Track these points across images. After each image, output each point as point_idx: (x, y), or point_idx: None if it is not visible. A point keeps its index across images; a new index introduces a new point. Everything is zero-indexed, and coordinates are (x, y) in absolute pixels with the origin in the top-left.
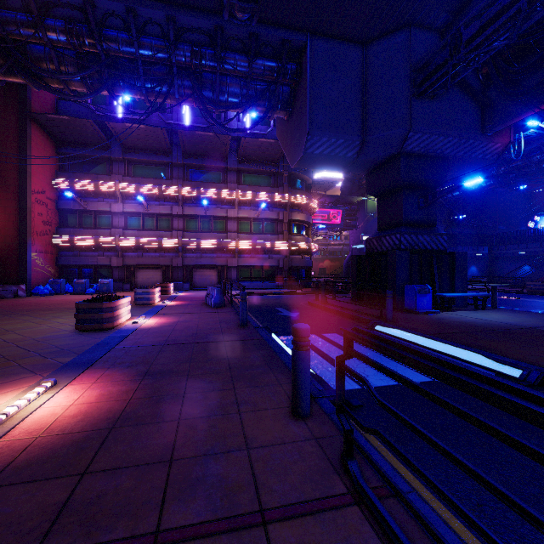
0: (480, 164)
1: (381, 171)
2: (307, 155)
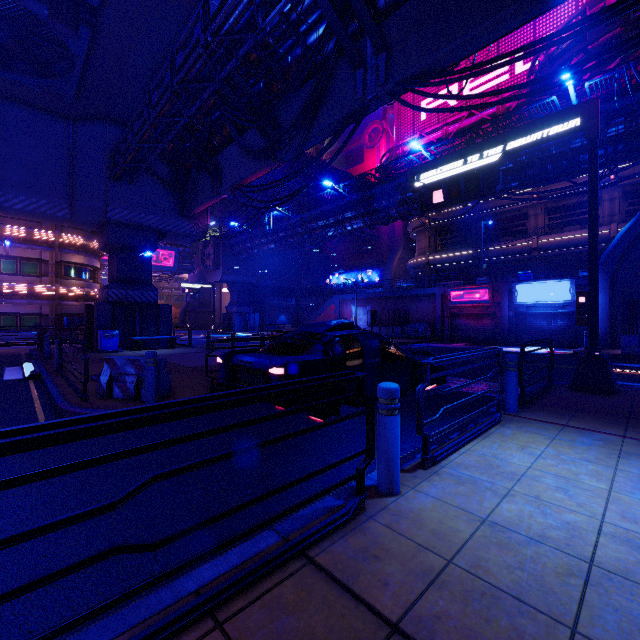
0: (194, 237)
1: (102, 232)
2: (4, 208)
